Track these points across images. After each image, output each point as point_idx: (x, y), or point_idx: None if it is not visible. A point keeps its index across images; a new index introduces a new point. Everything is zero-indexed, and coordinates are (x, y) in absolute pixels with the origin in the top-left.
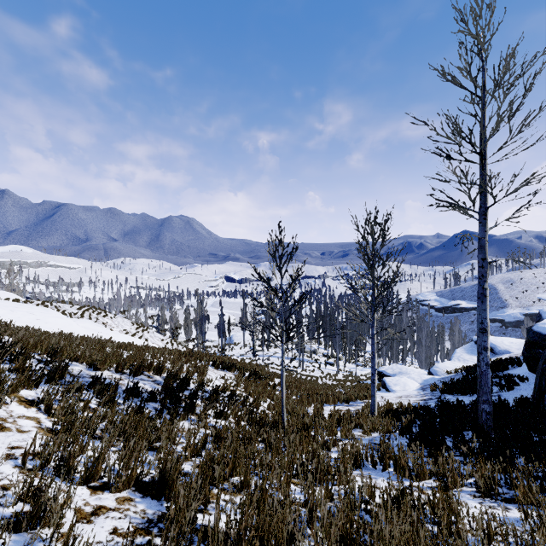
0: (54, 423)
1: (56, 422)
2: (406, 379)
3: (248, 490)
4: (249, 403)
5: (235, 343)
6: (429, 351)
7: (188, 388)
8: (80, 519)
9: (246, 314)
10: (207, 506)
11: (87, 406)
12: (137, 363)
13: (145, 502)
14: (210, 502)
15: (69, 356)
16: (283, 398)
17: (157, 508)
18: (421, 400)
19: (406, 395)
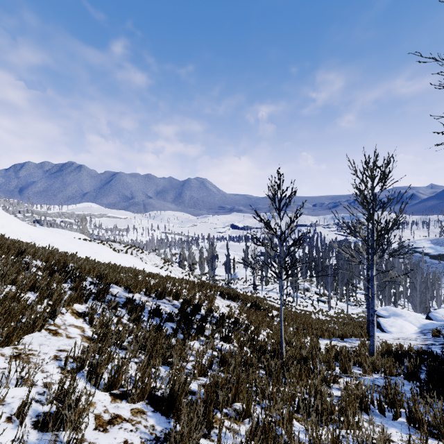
0: (93, 333)
1: (95, 332)
2: (402, 321)
3: (250, 419)
4: (250, 330)
5: (239, 278)
6: (424, 296)
7: (199, 313)
8: (98, 426)
9: (247, 255)
10: (210, 432)
11: (119, 321)
12: (160, 289)
13: (155, 417)
14: (213, 427)
15: (111, 280)
16: (282, 330)
17: (165, 425)
18: (422, 344)
19: (404, 337)
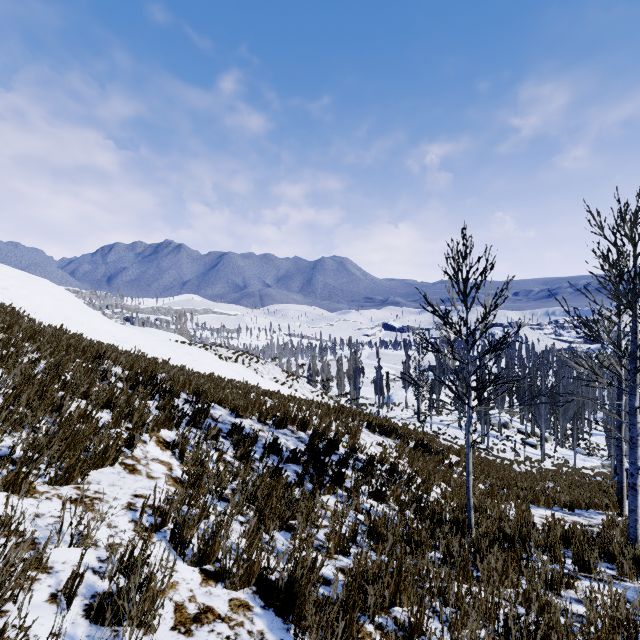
0: (183, 473)
1: (187, 472)
2: None
3: (421, 639)
4: (416, 485)
5: (395, 403)
6: None
7: (336, 452)
8: (178, 623)
9: (408, 369)
10: None
11: (220, 458)
12: (280, 415)
13: (265, 618)
14: None
15: (213, 398)
16: (469, 489)
17: (280, 633)
18: None
19: None
